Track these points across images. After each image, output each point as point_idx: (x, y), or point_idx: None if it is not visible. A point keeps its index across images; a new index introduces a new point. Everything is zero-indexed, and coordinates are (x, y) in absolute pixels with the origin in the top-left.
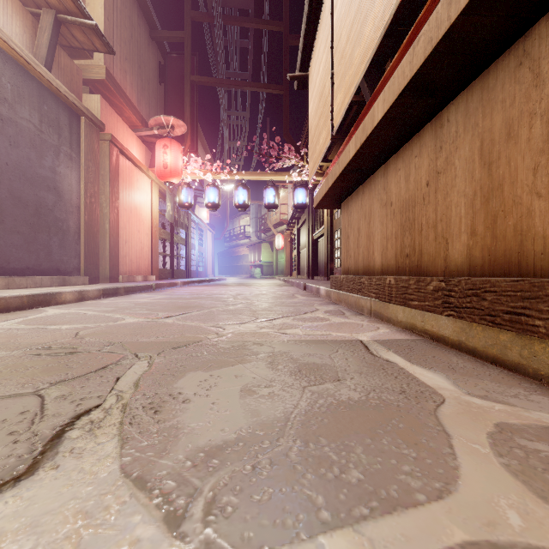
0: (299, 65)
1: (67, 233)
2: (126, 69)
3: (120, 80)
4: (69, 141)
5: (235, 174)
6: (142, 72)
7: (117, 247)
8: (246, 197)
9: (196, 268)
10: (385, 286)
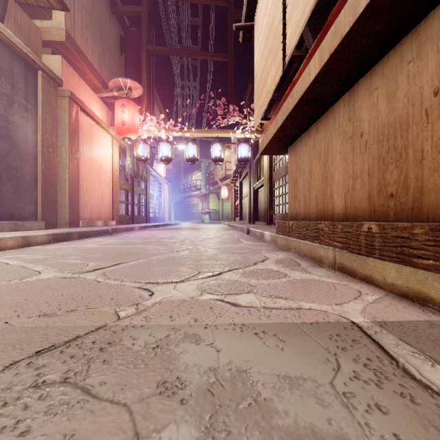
0: (245, 14)
1: (22, 180)
2: (87, 36)
3: (81, 44)
4: (25, 92)
5: (186, 131)
6: (104, 41)
7: (77, 195)
8: (195, 152)
9: (154, 215)
10: (360, 234)
